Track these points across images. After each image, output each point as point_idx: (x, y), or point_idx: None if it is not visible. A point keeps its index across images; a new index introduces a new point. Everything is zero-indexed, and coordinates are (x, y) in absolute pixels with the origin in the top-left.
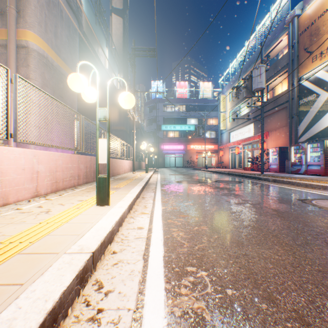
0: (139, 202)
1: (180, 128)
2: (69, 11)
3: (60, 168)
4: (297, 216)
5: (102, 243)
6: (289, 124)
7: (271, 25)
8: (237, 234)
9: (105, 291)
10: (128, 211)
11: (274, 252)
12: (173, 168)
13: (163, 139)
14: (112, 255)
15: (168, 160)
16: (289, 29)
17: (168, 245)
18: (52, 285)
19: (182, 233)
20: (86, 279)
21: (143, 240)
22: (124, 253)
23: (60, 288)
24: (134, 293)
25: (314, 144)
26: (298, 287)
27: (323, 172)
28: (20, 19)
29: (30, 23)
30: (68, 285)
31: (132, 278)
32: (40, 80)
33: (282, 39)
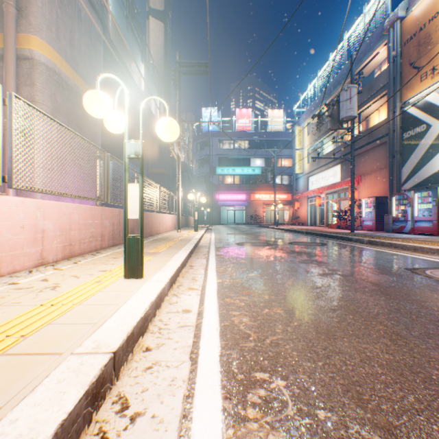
0: (186, 272)
1: (241, 172)
2: (90, 10)
3: (75, 225)
4: (408, 293)
5: (130, 336)
6: (389, 166)
7: (367, 29)
8: (326, 321)
9: (132, 415)
10: (169, 286)
11: (383, 349)
12: (232, 225)
13: (219, 186)
14: (144, 354)
15: (225, 214)
16: (389, 37)
17: (227, 337)
18: (44, 410)
19: (246, 318)
20: (103, 394)
21: (190, 329)
22: (163, 351)
23: (57, 416)
24: (175, 418)
25: (424, 193)
26: (424, 406)
27: (436, 230)
28: (21, 20)
29: (36, 25)
30: (71, 410)
31: (174, 391)
32: (50, 104)
33: (380, 51)
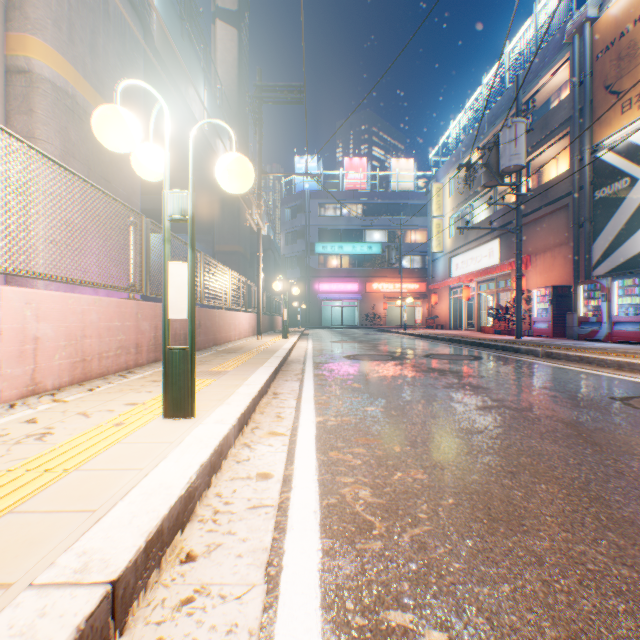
0: (266, 404)
1: (352, 250)
2: (123, 2)
3: (92, 329)
4: (628, 441)
5: (153, 539)
6: (573, 240)
7: (547, 27)
8: (502, 496)
9: None
10: (237, 430)
11: (614, 556)
12: (339, 328)
13: (319, 271)
14: (182, 569)
15: (328, 312)
16: (573, 47)
17: (333, 529)
18: None
19: (365, 491)
20: None
21: (268, 513)
22: (216, 561)
23: None
24: None
25: (628, 280)
26: None
27: None
28: (13, 11)
29: (35, 20)
30: None
31: None
32: (59, 143)
33: (559, 69)
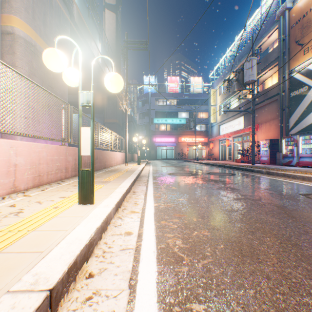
0: (129, 197)
1: (172, 122)
2: None
3: (44, 160)
4: (309, 216)
5: (71, 266)
6: (280, 117)
7: (268, 12)
8: (248, 243)
9: None
10: (115, 210)
11: (306, 275)
12: (165, 160)
13: (155, 132)
14: (86, 282)
15: (160, 152)
16: (280, 22)
17: (163, 261)
18: None
19: (179, 241)
20: None
21: (130, 252)
22: (104, 277)
23: None
24: None
25: (307, 136)
26: None
27: None
28: (5, 3)
29: (16, 8)
30: None
31: None
32: (27, 69)
33: (273, 33)
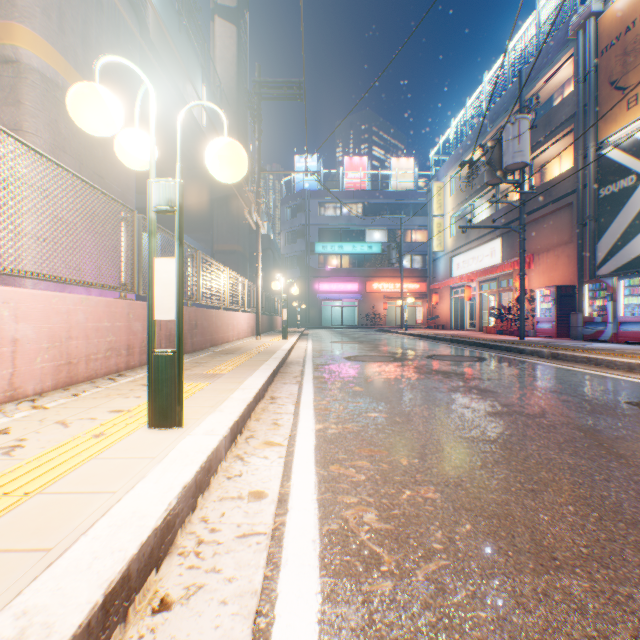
0: (263, 410)
1: (352, 250)
2: None
3: (79, 330)
4: None
5: (115, 589)
6: (577, 239)
7: (556, 16)
8: (526, 520)
9: None
10: (230, 441)
11: None
12: (339, 328)
13: (319, 271)
14: (153, 622)
15: (328, 312)
16: (577, 43)
17: (335, 564)
18: None
19: (371, 514)
20: None
21: (260, 543)
22: (195, 610)
23: None
24: None
25: (634, 280)
26: None
27: None
28: None
29: (23, 7)
30: None
31: None
32: (48, 137)
33: (562, 65)
